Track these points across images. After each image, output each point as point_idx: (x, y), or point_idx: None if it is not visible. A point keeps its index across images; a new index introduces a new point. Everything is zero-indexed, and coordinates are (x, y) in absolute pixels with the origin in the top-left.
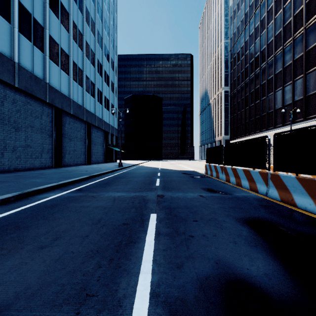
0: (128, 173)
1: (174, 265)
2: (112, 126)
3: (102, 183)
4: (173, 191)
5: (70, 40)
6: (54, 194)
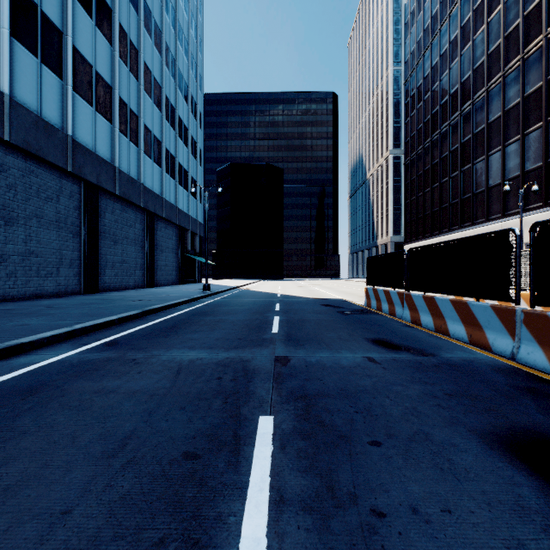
0: (219, 305)
1: None
2: (193, 218)
3: (163, 328)
4: (307, 346)
5: (115, 58)
6: (51, 355)
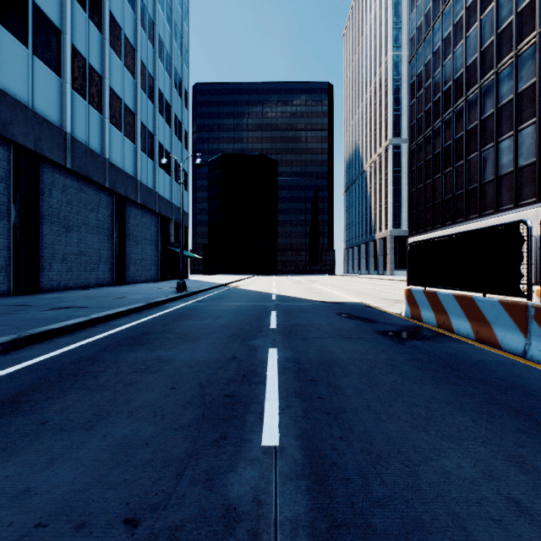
0: (183, 315)
1: None
2: (177, 207)
3: None
4: None
5: None
6: None
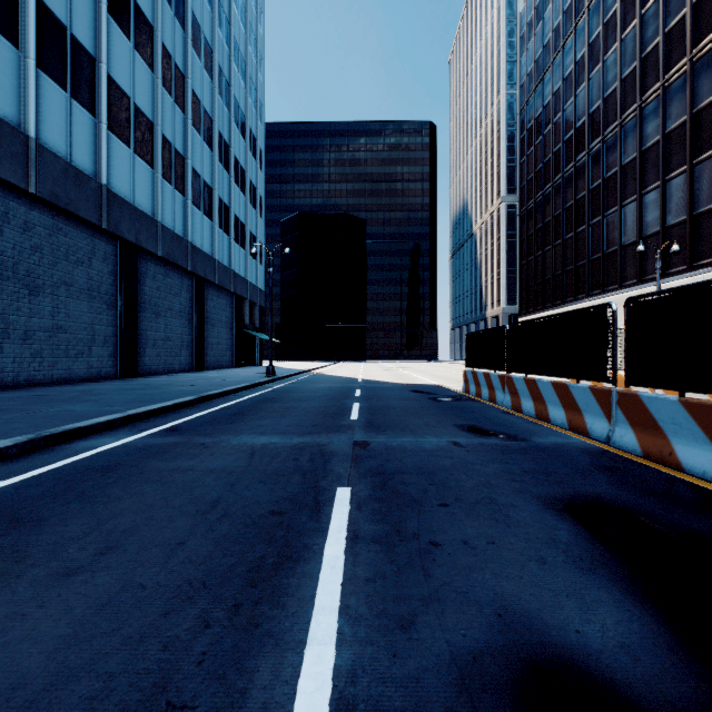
0: (287, 391)
1: (393, 621)
2: (252, 284)
3: (227, 415)
4: (390, 432)
5: (157, 87)
6: (112, 440)
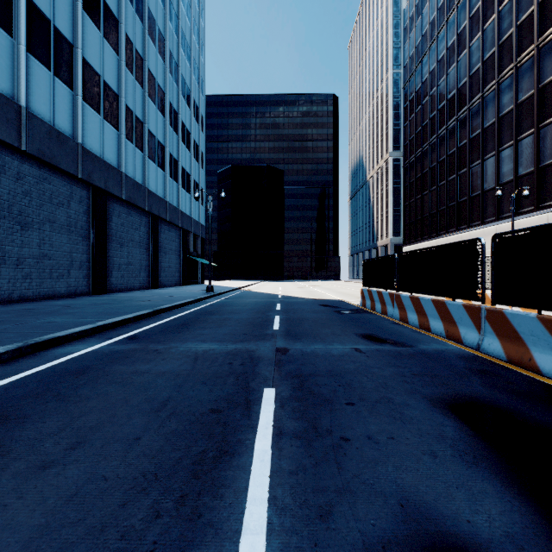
0: (223, 305)
1: (313, 511)
2: (195, 221)
3: (175, 325)
4: (304, 340)
5: (121, 68)
6: (84, 347)
